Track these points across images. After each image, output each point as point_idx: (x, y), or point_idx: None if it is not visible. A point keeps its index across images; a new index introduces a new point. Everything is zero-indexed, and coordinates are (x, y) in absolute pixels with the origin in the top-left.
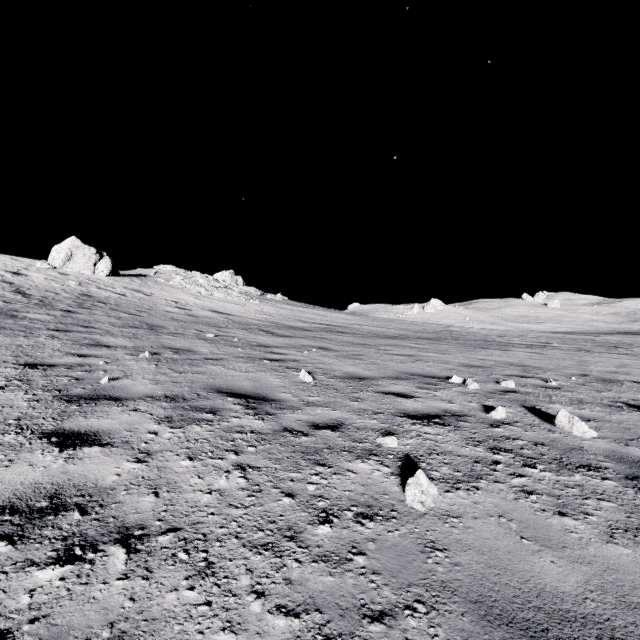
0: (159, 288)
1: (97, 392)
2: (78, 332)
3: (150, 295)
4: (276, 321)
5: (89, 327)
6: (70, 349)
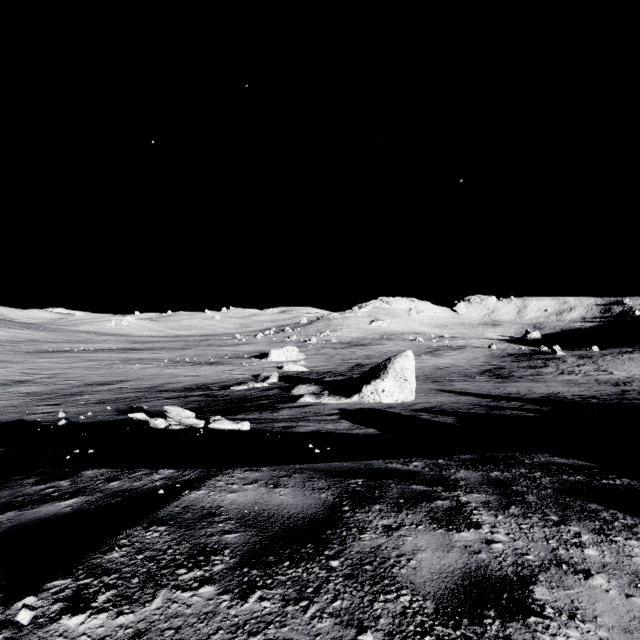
0: None
1: None
2: None
3: None
4: (10, 339)
5: None
6: None
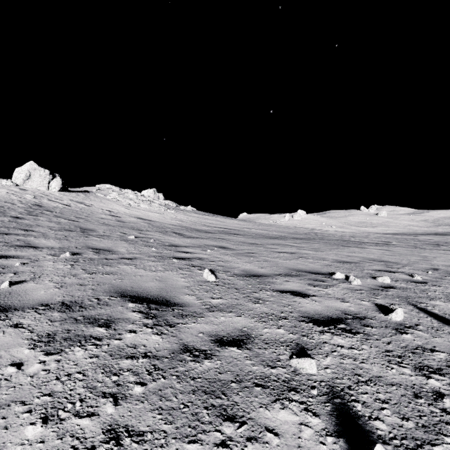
0: (98, 201)
1: None
2: (15, 235)
3: (90, 206)
4: (186, 225)
5: (28, 230)
6: None
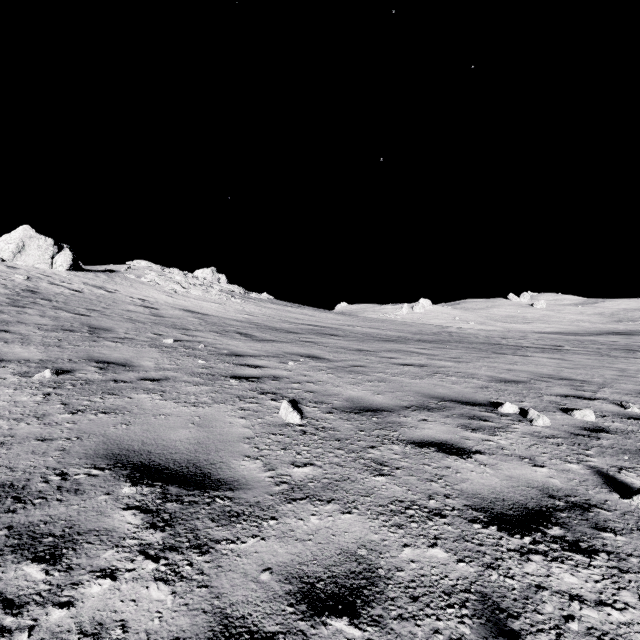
0: (127, 284)
1: None
2: None
3: (113, 292)
4: (258, 322)
5: (0, 331)
6: None
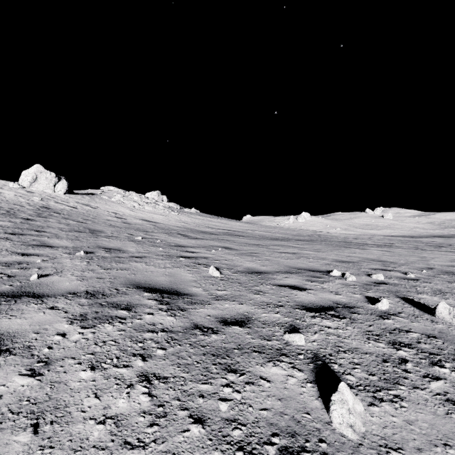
0: (103, 203)
1: (22, 289)
2: (30, 235)
3: (96, 208)
4: (191, 227)
5: (41, 231)
6: (17, 249)
